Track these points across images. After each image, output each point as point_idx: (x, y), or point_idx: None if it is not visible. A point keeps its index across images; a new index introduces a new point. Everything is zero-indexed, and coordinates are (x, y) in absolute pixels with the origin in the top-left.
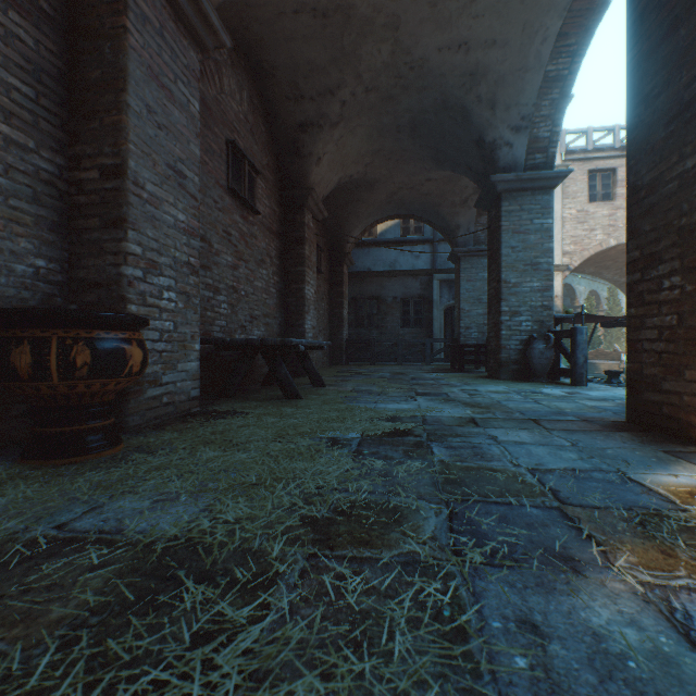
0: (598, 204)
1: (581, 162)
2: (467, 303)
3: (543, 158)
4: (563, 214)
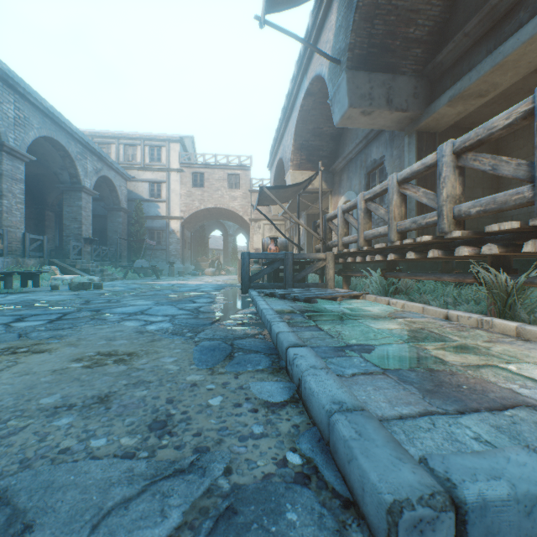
0: (197, 189)
1: (189, 168)
2: (111, 233)
3: (77, 180)
4: (181, 192)
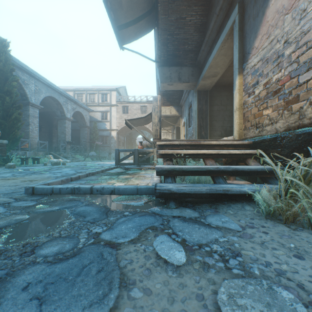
0: (125, 114)
1: (121, 104)
2: (82, 138)
3: (64, 114)
4: (117, 116)
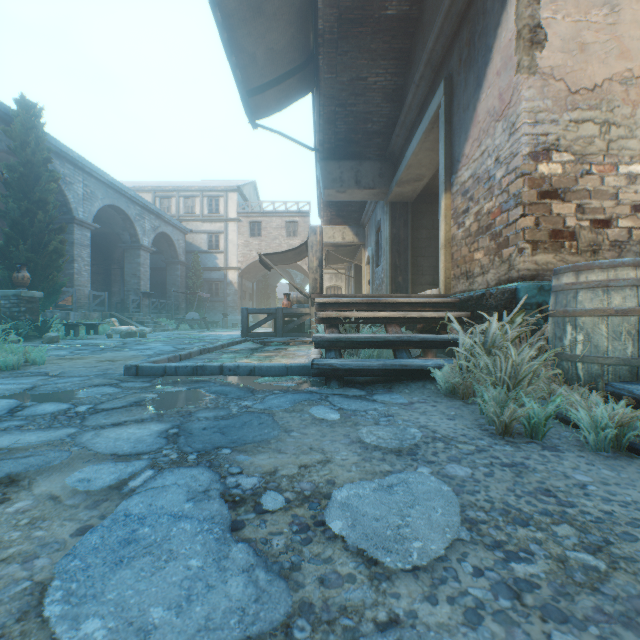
0: (254, 239)
1: (247, 217)
2: (170, 286)
3: (136, 239)
4: (239, 242)
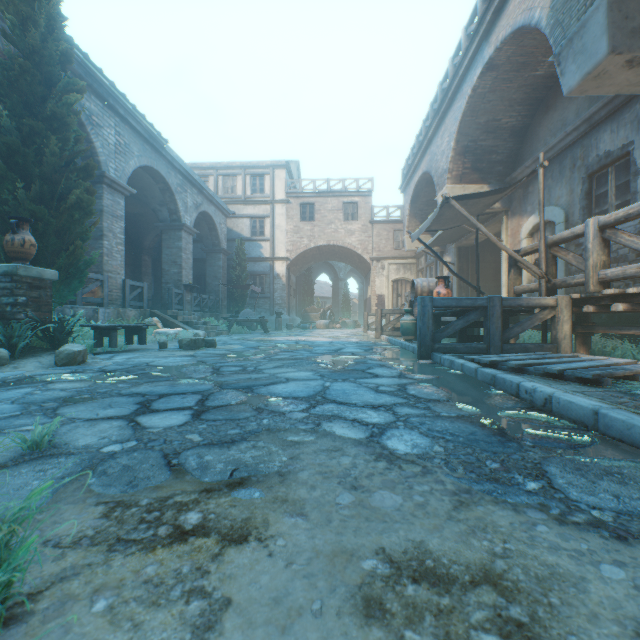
0: (305, 223)
1: (296, 198)
2: (210, 279)
3: (177, 217)
4: (287, 228)
